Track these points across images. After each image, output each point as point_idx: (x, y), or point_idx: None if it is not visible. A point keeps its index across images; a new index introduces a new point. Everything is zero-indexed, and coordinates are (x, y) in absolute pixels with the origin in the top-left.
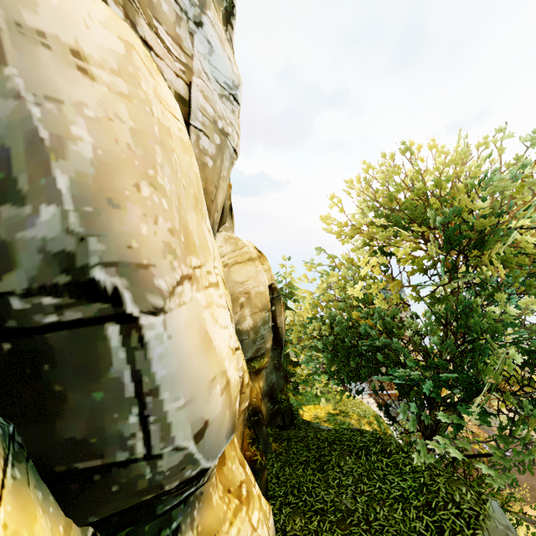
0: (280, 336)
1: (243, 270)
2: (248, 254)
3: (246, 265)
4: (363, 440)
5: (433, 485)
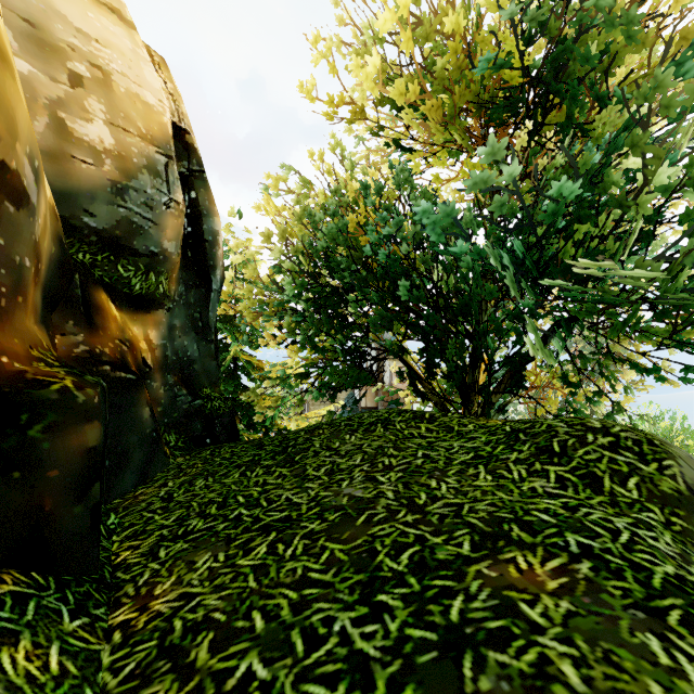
0: (205, 259)
1: (88, 11)
2: None
3: (101, 13)
4: (375, 416)
5: (535, 426)
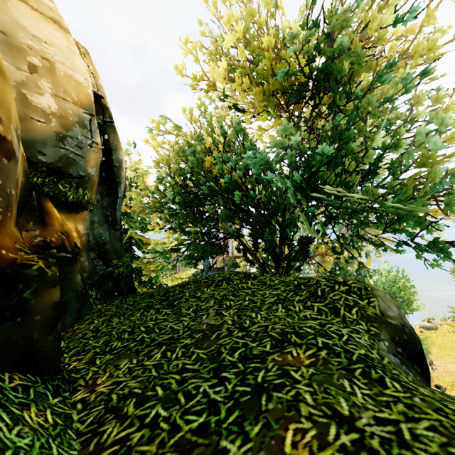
0: (114, 178)
1: (39, 23)
2: (52, 12)
3: (48, 24)
4: (222, 276)
5: (310, 281)
